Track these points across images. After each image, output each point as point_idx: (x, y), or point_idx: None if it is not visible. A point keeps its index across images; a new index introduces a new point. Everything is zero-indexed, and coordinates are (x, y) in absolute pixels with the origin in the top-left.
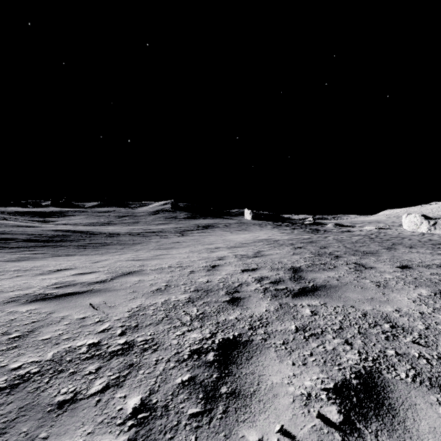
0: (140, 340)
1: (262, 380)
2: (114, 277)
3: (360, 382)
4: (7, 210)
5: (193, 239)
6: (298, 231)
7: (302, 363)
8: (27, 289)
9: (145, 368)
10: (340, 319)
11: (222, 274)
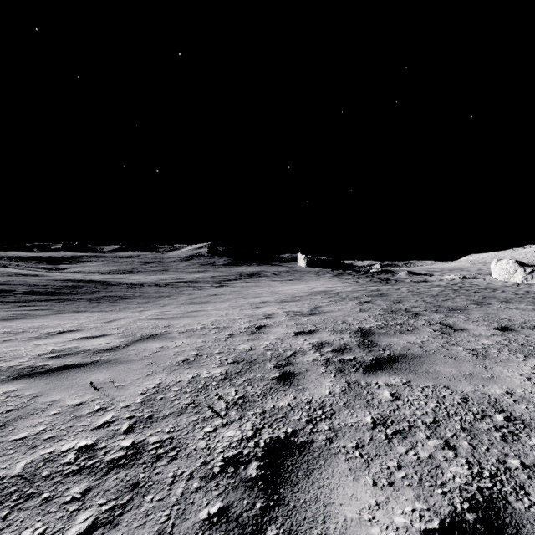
0: (154, 440)
1: (330, 514)
2: (130, 342)
3: (479, 518)
4: (9, 255)
5: (235, 291)
6: (364, 281)
7: (387, 482)
8: (13, 360)
9: (155, 492)
10: (432, 406)
11: (270, 338)
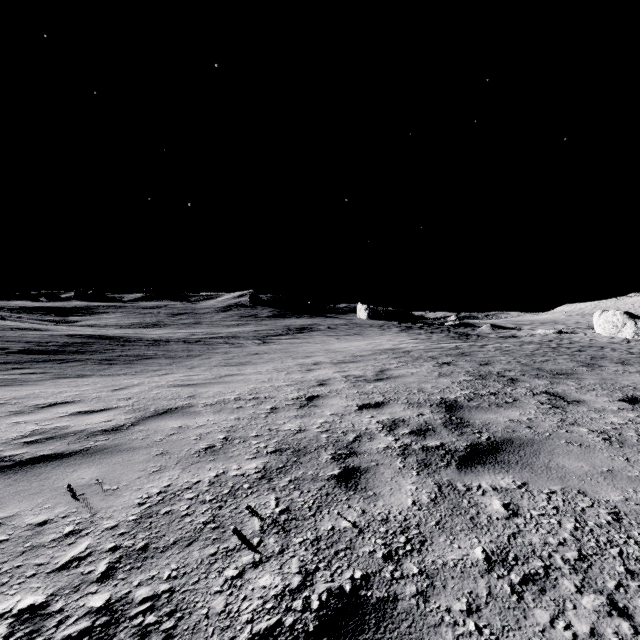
0: (142, 595)
1: None
2: (139, 420)
3: None
4: (9, 305)
5: (281, 349)
6: (438, 337)
7: None
8: None
9: None
10: (570, 528)
11: (326, 414)
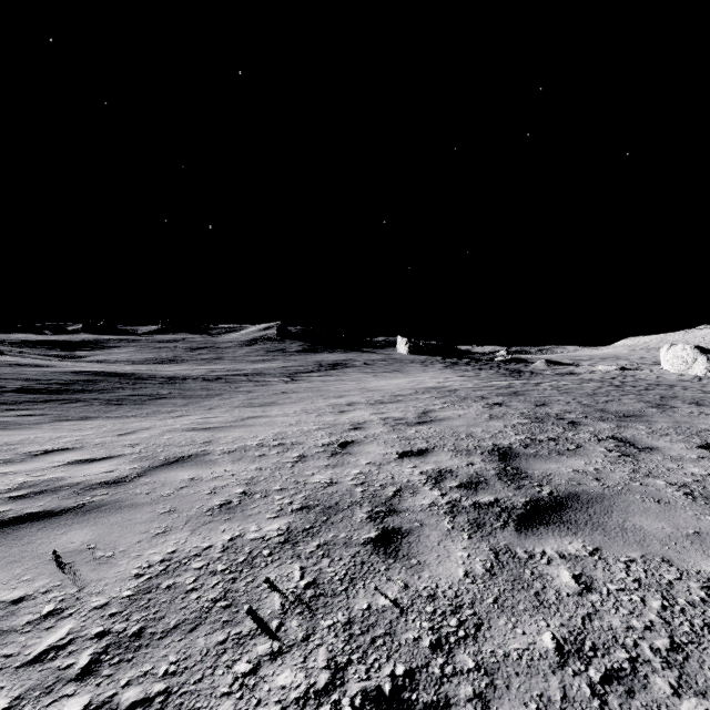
0: (130, 699)
1: None
2: (145, 470)
3: None
4: (10, 338)
5: (311, 387)
6: (487, 374)
7: None
8: None
9: None
10: (656, 607)
11: (361, 464)
